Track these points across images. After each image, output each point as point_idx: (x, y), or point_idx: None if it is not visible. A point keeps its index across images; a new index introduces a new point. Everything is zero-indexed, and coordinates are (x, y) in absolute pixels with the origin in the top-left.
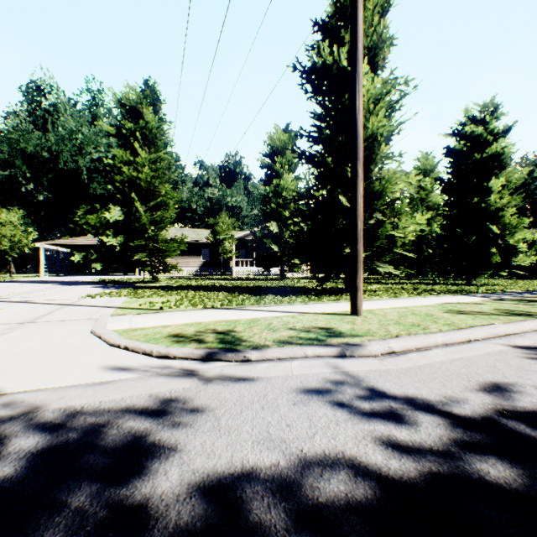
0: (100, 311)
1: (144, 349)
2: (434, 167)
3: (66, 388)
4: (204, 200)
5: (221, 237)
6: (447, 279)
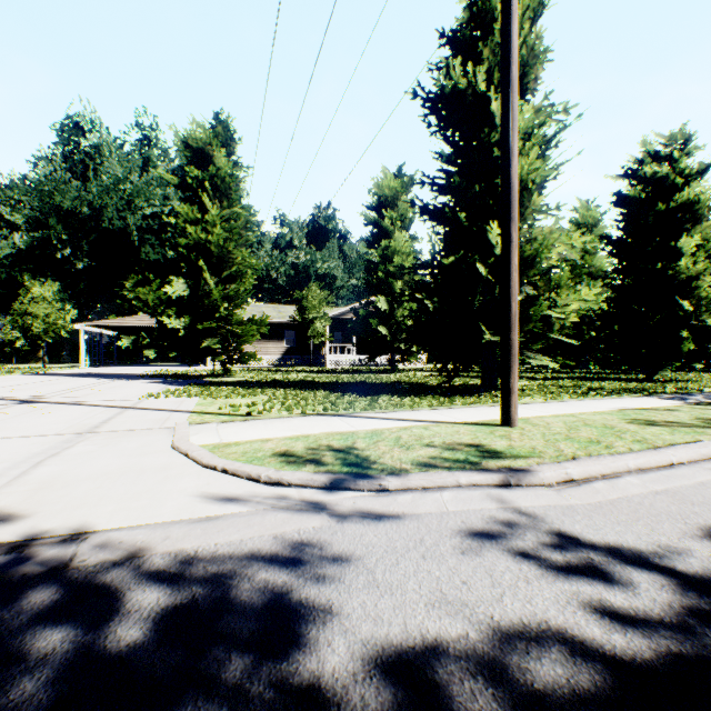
0: (171, 417)
1: (249, 473)
2: (598, 220)
3: (167, 524)
4: (286, 267)
5: (310, 315)
6: (617, 373)
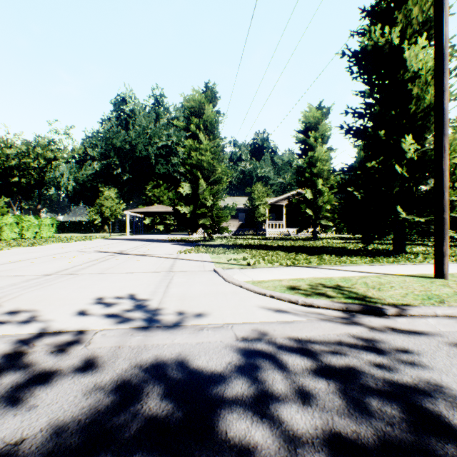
0: (205, 265)
1: (289, 298)
2: None
3: (267, 323)
4: (237, 173)
5: (256, 203)
6: None
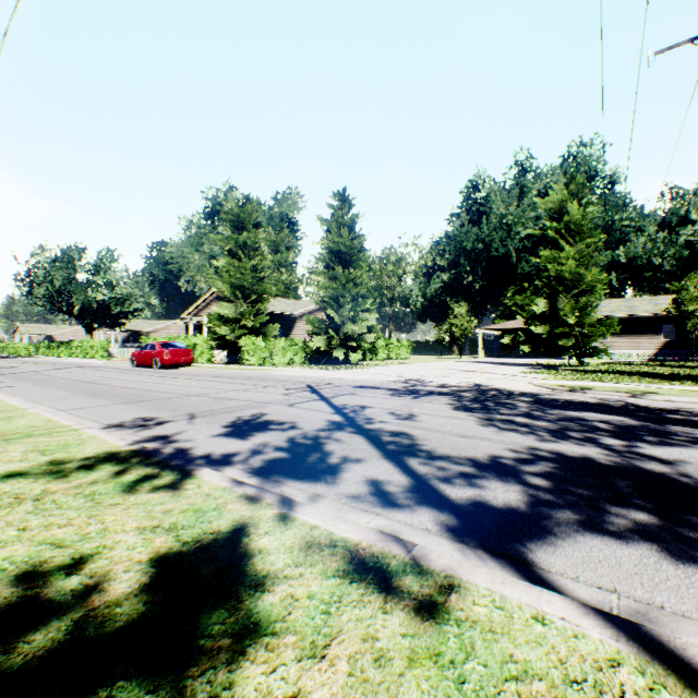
0: (529, 379)
1: (546, 387)
2: None
3: (522, 390)
4: (675, 249)
5: (688, 307)
6: None
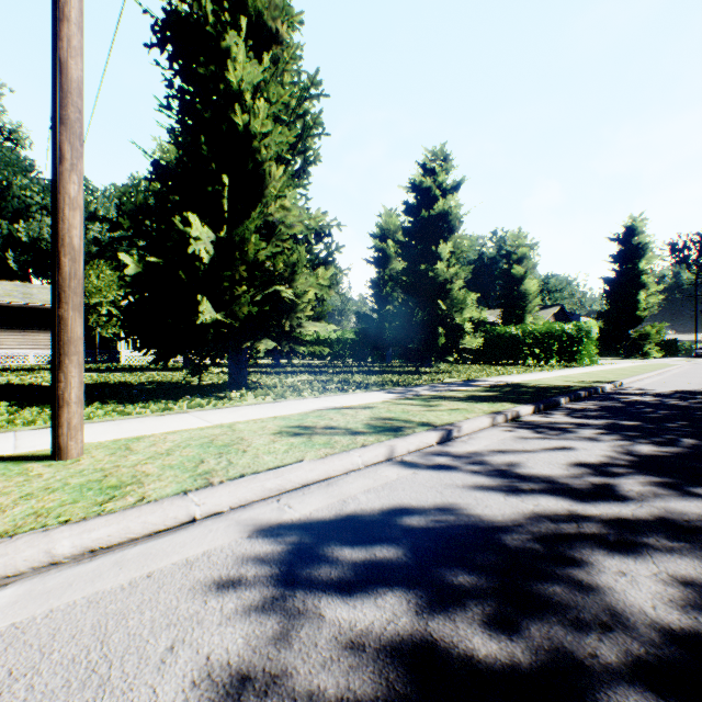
0: None
1: None
2: (398, 227)
3: None
4: (86, 242)
5: (93, 300)
6: (406, 365)
